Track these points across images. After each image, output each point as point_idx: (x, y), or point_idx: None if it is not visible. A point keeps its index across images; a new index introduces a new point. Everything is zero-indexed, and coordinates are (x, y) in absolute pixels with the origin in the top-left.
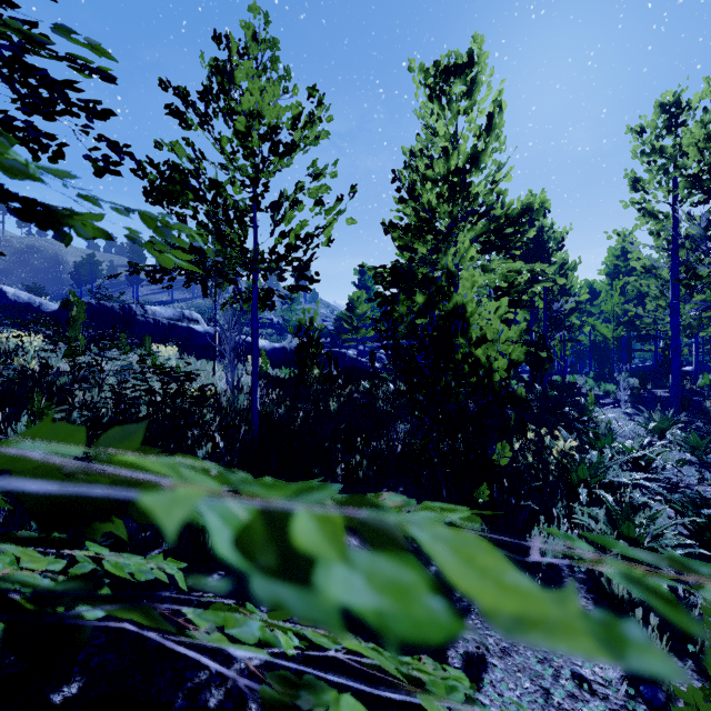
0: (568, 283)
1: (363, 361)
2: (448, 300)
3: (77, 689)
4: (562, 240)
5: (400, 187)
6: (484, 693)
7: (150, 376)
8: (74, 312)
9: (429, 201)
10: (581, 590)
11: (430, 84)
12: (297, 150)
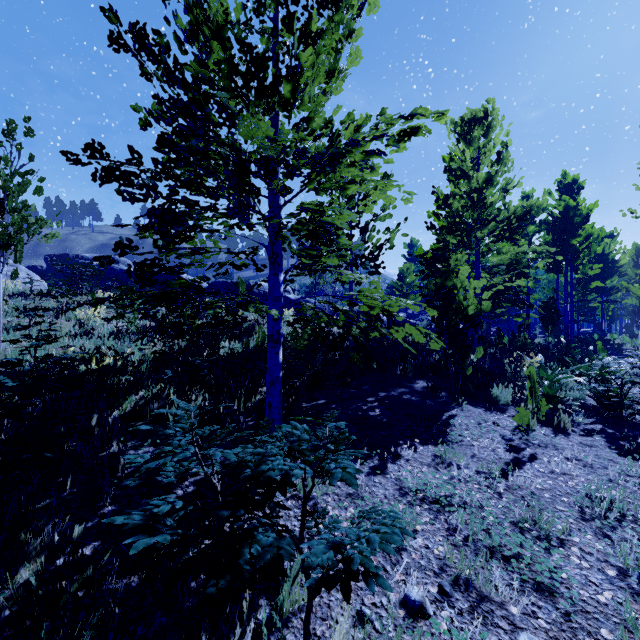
0: (607, 249)
1: (412, 322)
2: (449, 282)
3: (325, 401)
4: (587, 216)
5: (438, 198)
6: (455, 420)
7: (283, 324)
8: (241, 289)
9: (457, 210)
10: (514, 411)
11: (458, 131)
12: (375, 202)
